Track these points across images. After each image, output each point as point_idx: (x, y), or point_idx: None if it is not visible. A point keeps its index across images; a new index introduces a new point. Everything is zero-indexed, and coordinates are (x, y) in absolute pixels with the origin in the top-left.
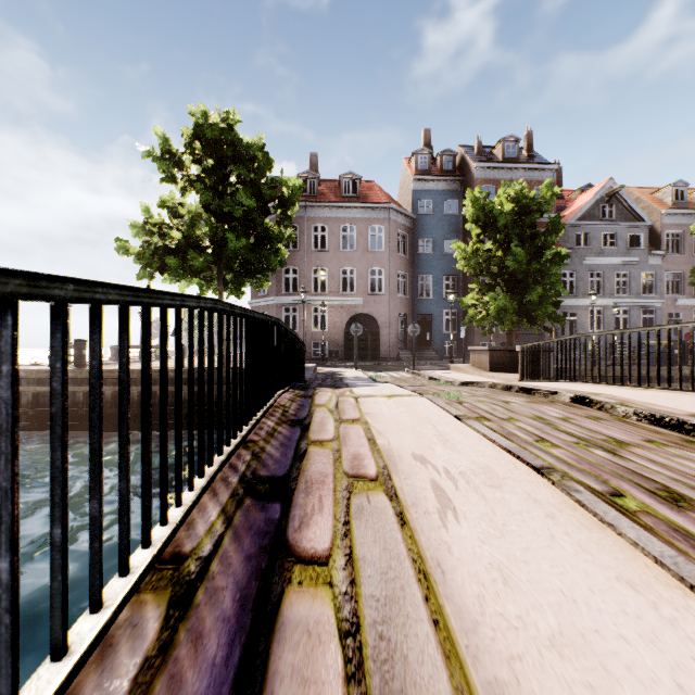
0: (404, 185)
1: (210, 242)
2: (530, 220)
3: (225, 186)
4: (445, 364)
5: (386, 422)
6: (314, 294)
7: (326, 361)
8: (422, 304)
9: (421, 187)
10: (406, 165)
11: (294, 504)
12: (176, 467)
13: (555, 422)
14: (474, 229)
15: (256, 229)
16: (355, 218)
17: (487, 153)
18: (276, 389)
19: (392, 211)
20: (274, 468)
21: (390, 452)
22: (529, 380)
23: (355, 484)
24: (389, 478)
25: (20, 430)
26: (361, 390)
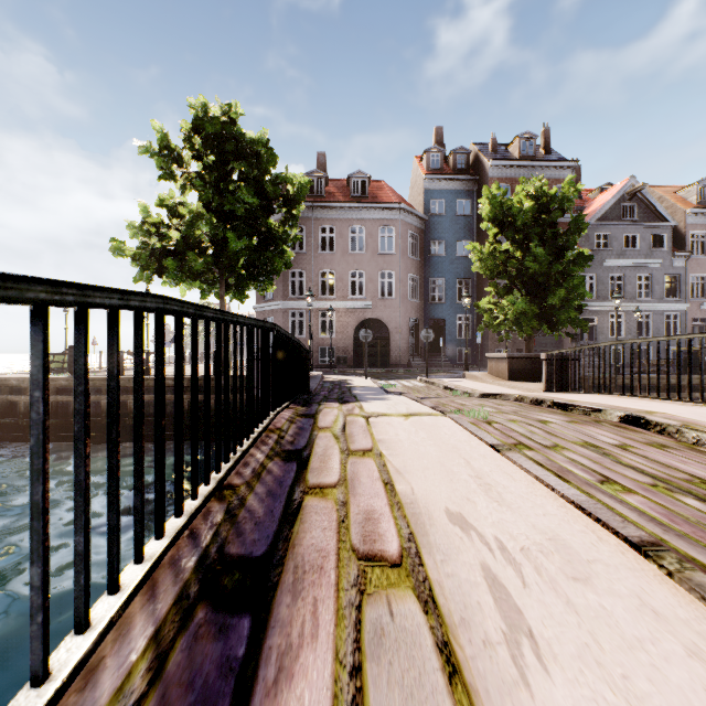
0: (415, 184)
1: (210, 243)
2: (551, 219)
3: (226, 183)
4: (459, 371)
5: (405, 455)
6: (321, 298)
7: (334, 367)
8: (434, 309)
9: (433, 186)
10: (417, 164)
11: (273, 620)
12: (76, 569)
13: (613, 452)
14: (490, 229)
15: (260, 229)
16: (364, 219)
17: (501, 151)
18: (272, 407)
19: (403, 211)
20: (251, 539)
21: (415, 507)
22: (555, 391)
23: (369, 574)
24: (418, 560)
25: (11, 441)
26: (372, 406)
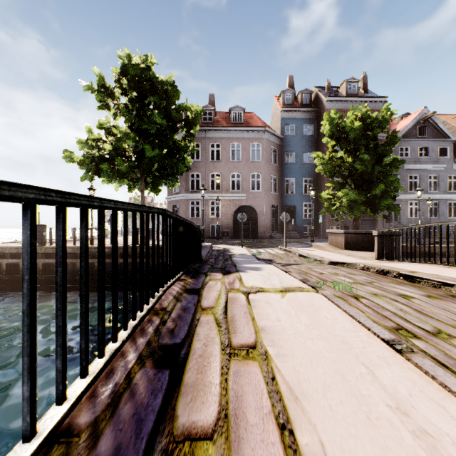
0: (275, 115)
1: (133, 153)
2: (373, 134)
3: (144, 110)
4: (305, 241)
5: (294, 357)
6: (211, 192)
7: (220, 239)
8: (288, 199)
9: (287, 116)
10: (276, 101)
11: None
12: None
13: None
14: (329, 142)
15: (167, 142)
16: (240, 138)
17: (334, 91)
18: (162, 283)
19: (267, 132)
20: None
21: None
22: (385, 259)
23: None
24: None
25: None
26: (249, 277)
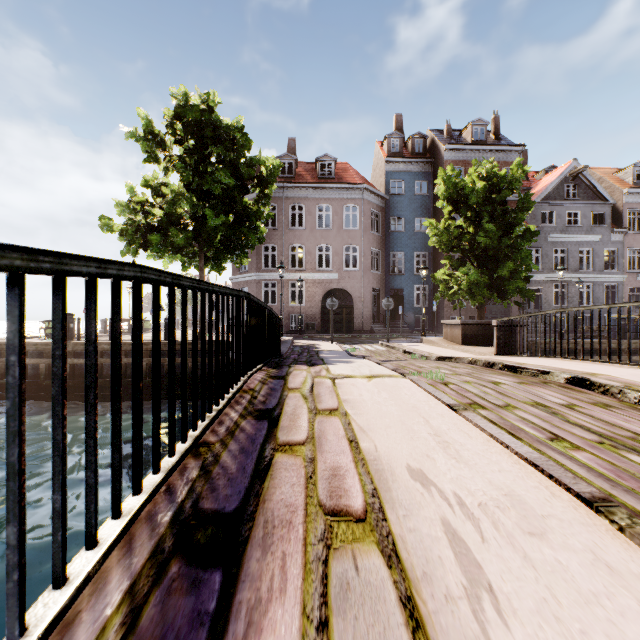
0: (377, 167)
1: (191, 220)
2: (501, 198)
3: (205, 165)
4: (417, 336)
5: (368, 414)
6: (292, 270)
7: (303, 333)
8: (394, 279)
9: (393, 168)
10: (379, 148)
11: (243, 574)
12: (54, 526)
13: (561, 411)
14: (445, 207)
15: (235, 207)
16: (331, 198)
17: (455, 136)
18: (246, 369)
19: (366, 191)
20: (224, 494)
21: (378, 463)
22: (505, 355)
23: (335, 529)
24: (382, 515)
25: None
26: (337, 368)
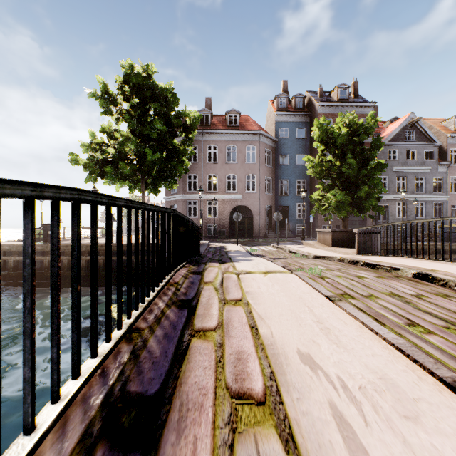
0: (269, 118)
1: (135, 156)
2: (359, 140)
3: (145, 116)
4: (298, 240)
5: (265, 304)
6: (208, 193)
7: (216, 238)
8: (282, 199)
9: (281, 119)
10: (271, 105)
11: None
12: None
13: (412, 301)
14: (319, 147)
15: (167, 147)
16: (236, 141)
17: (326, 96)
18: (173, 267)
19: (261, 135)
20: (148, 377)
21: (274, 348)
22: (364, 254)
23: (239, 412)
24: (279, 398)
25: (5, 286)
26: (241, 265)
